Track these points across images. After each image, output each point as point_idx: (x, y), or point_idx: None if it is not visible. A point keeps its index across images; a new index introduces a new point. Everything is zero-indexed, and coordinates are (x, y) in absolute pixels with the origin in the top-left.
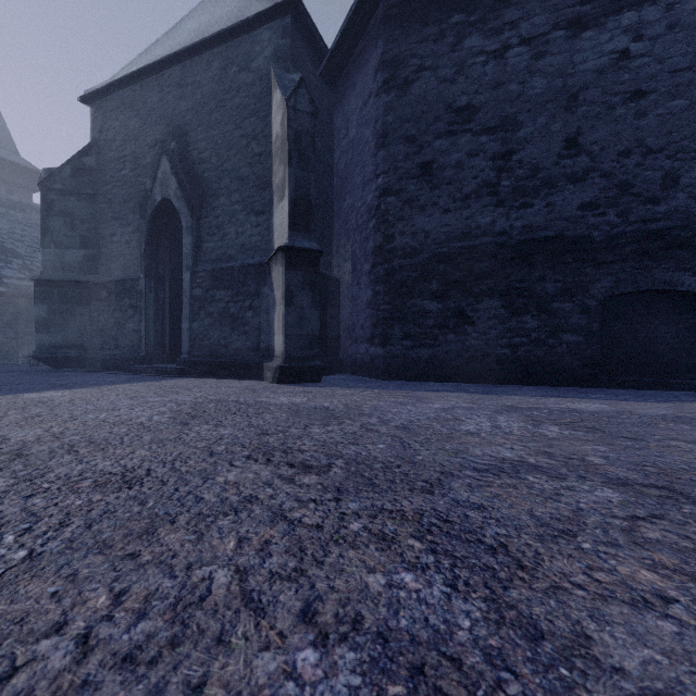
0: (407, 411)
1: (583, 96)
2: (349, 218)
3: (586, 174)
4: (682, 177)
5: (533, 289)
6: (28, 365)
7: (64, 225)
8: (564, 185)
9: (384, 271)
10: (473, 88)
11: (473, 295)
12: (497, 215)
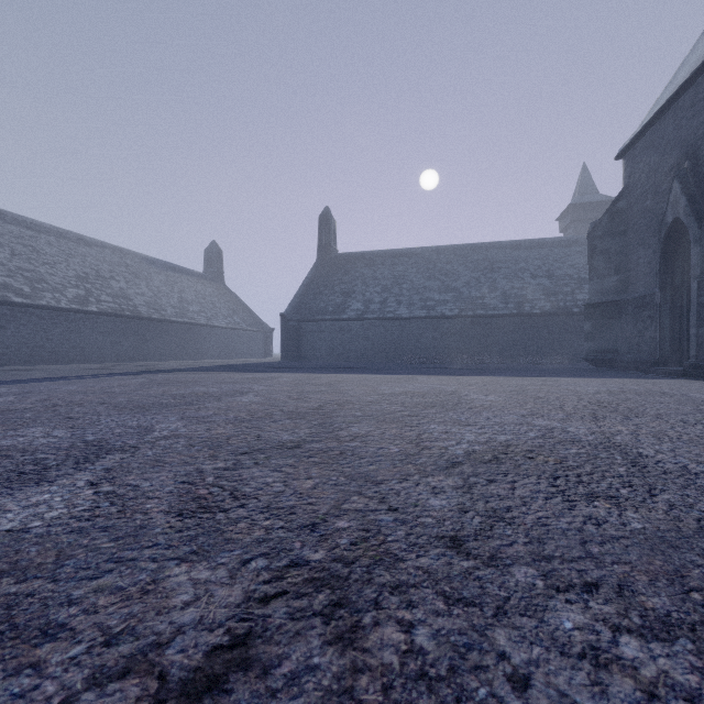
0: None
1: None
2: None
3: None
4: None
5: None
6: (588, 365)
7: (603, 261)
8: None
9: None
10: None
11: None
12: None
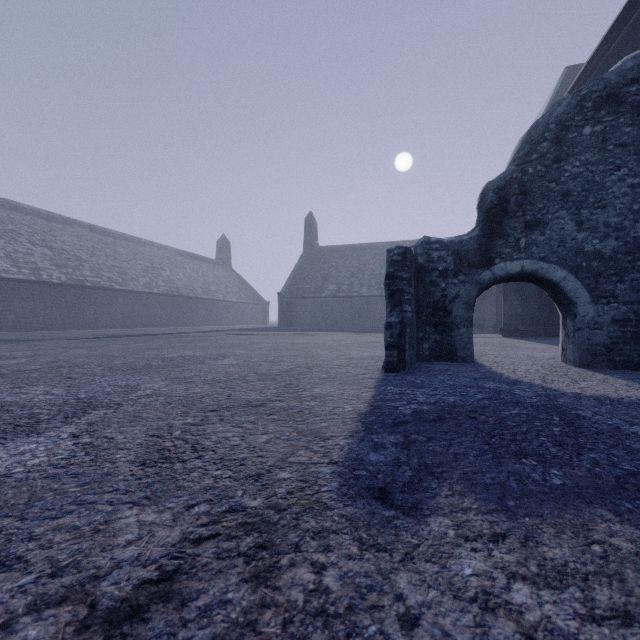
0: None
1: None
2: None
3: None
4: None
5: None
6: None
7: None
8: None
9: None
10: None
11: None
12: None
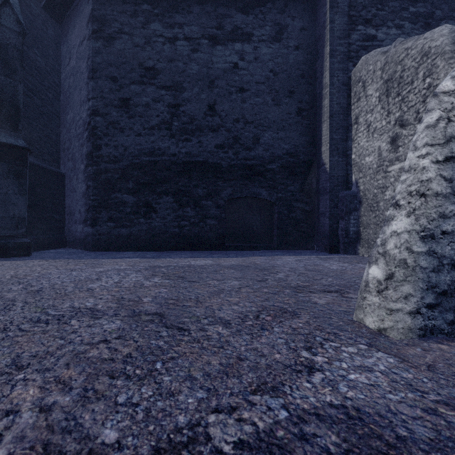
0: (66, 276)
1: (217, 82)
2: (71, 127)
3: (219, 128)
4: (261, 139)
5: (192, 192)
6: None
7: None
8: (208, 132)
9: (93, 171)
10: (156, 57)
11: (156, 193)
12: (171, 143)
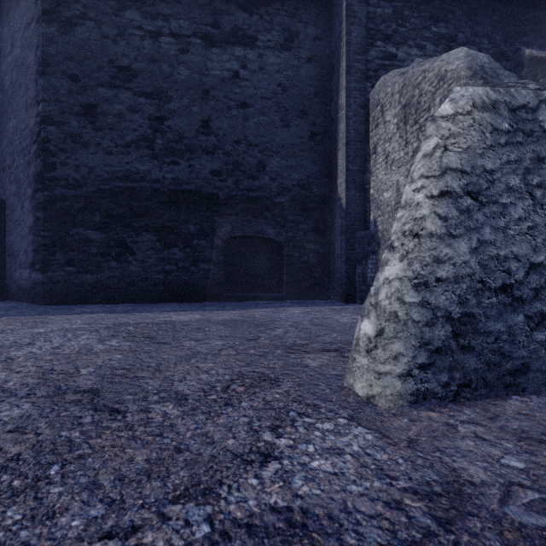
0: None
1: (213, 93)
2: (14, 138)
3: (215, 150)
4: (267, 166)
5: (180, 229)
6: None
7: None
8: (201, 154)
9: (44, 198)
10: (133, 54)
11: (133, 229)
12: (153, 166)
